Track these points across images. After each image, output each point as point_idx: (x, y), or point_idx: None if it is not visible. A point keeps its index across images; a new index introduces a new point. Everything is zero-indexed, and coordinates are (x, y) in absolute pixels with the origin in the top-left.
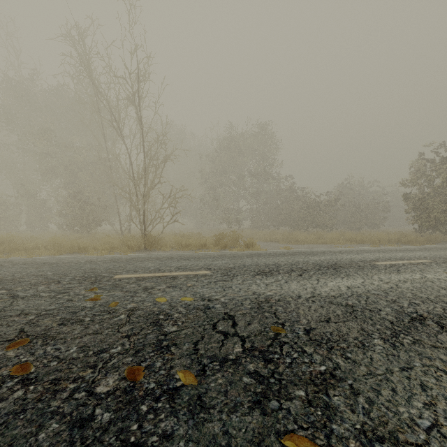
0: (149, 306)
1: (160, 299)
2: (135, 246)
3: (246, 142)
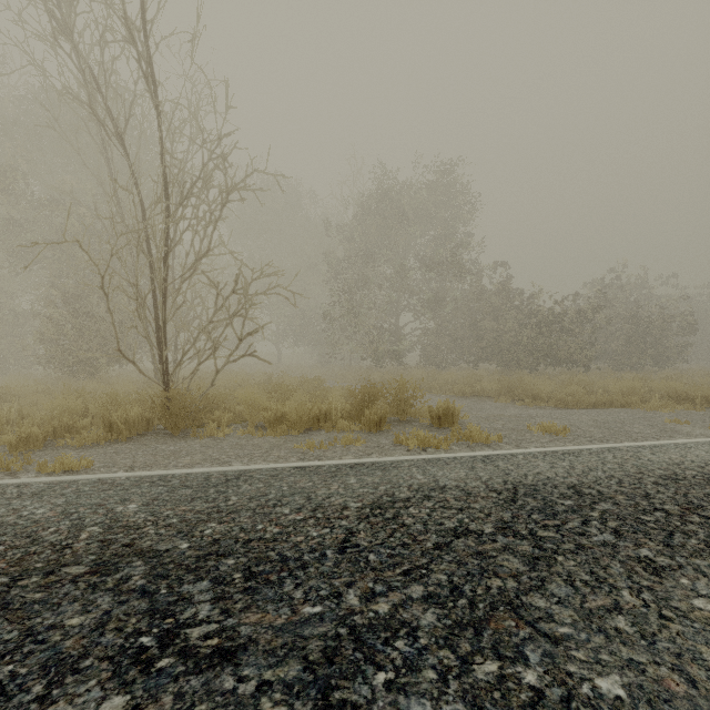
0: None
1: None
2: (133, 423)
3: (415, 200)
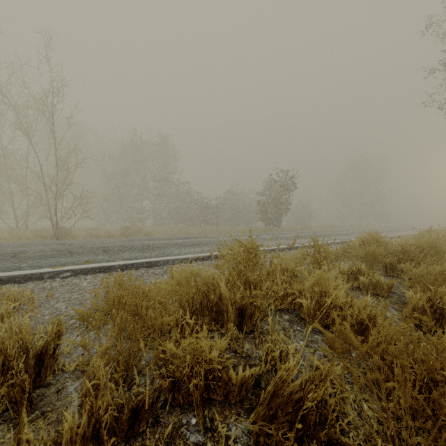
0: (98, 246)
1: (102, 245)
2: (49, 237)
3: (149, 150)
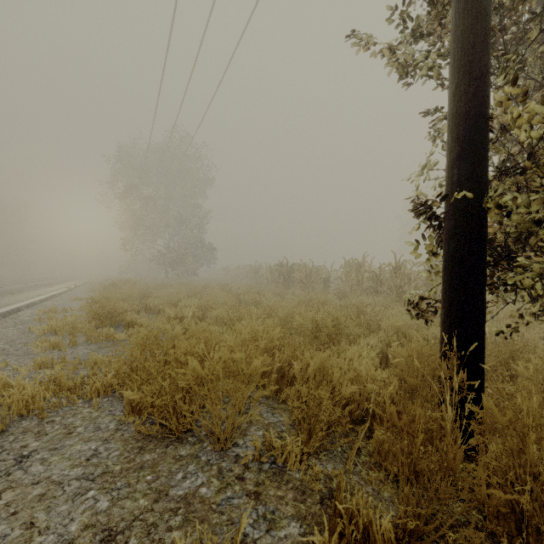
0: None
1: None
2: None
3: None
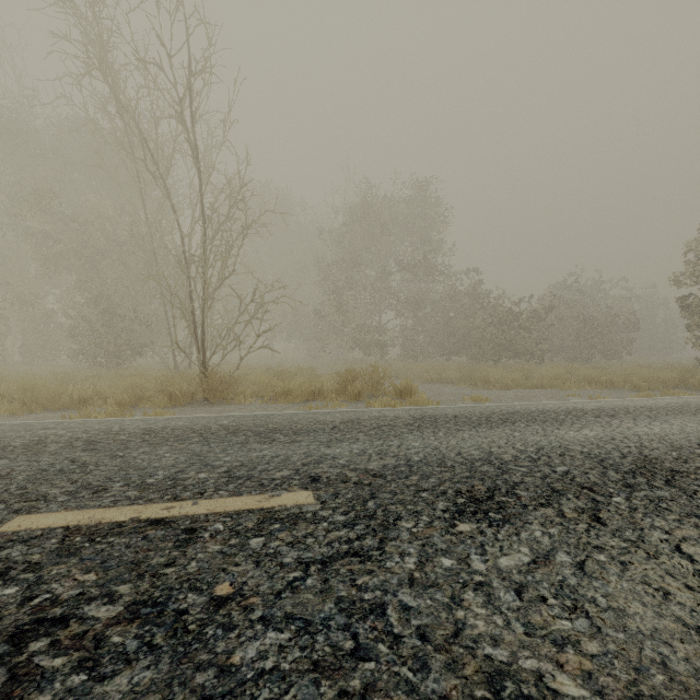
0: None
1: None
2: (185, 394)
3: (394, 212)
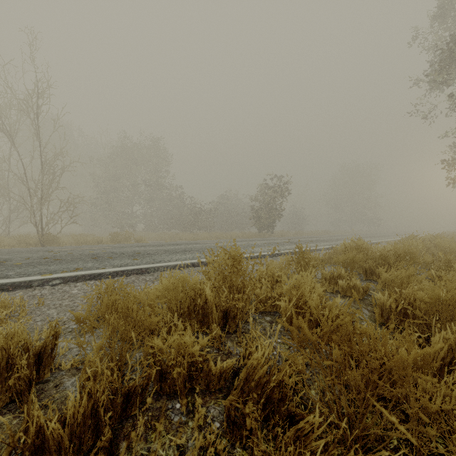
0: (87, 253)
1: (91, 252)
2: (34, 243)
3: (140, 153)
